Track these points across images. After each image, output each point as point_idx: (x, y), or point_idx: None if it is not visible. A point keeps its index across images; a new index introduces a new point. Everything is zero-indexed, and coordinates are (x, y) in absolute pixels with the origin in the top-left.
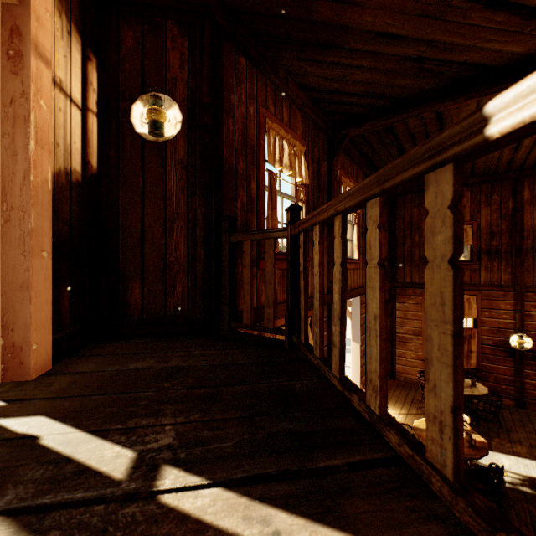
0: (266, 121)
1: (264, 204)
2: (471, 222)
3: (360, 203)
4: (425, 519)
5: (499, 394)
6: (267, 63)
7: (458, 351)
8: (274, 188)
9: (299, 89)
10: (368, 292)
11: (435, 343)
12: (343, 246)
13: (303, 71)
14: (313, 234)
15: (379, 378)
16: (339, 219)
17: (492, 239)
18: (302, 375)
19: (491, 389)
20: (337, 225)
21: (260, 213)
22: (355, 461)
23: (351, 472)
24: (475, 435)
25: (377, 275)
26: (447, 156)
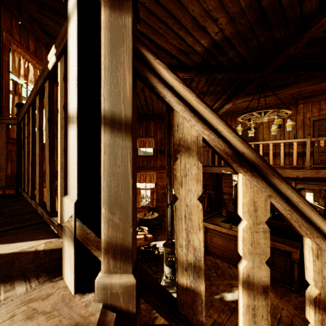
0: (11, 44)
1: (8, 103)
2: (154, 137)
3: (34, 98)
4: (40, 233)
5: (164, 216)
6: (10, 3)
7: (52, 157)
8: (19, 94)
9: (44, 33)
10: (37, 144)
11: (47, 157)
12: (33, 123)
13: (45, 22)
14: (25, 119)
15: (39, 184)
16: (31, 108)
17: (162, 145)
18: (16, 205)
19: (161, 215)
20: (31, 112)
21: (4, 109)
22: (19, 226)
23: (12, 230)
24: (149, 235)
25: (38, 134)
26: (45, 75)
